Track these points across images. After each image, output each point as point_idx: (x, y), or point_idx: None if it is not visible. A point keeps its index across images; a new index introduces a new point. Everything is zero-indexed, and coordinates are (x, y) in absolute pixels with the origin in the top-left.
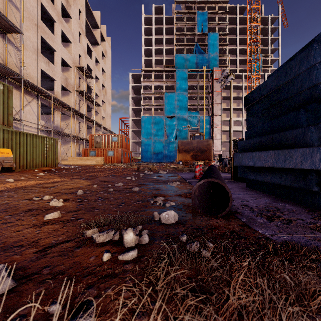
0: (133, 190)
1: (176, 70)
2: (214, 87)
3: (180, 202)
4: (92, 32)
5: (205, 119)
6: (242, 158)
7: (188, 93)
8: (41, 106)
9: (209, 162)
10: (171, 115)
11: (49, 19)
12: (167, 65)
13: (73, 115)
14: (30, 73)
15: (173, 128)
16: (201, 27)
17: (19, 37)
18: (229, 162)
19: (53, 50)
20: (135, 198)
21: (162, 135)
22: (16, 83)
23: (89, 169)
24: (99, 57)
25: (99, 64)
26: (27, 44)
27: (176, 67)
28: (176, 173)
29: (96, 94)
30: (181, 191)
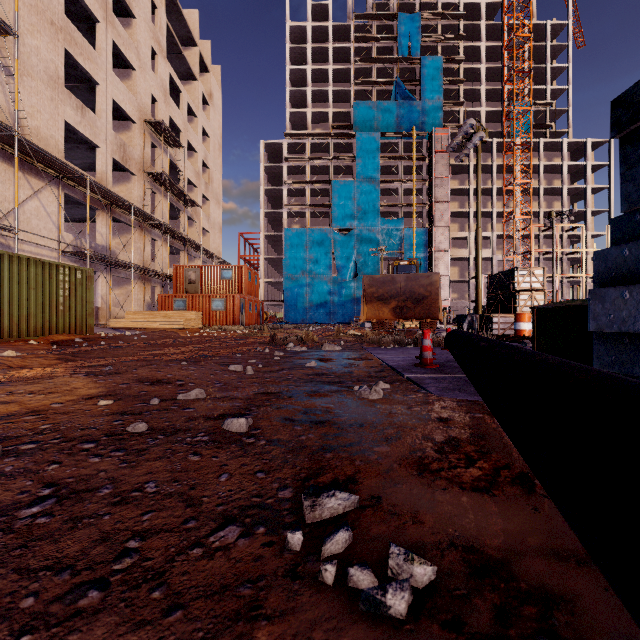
0: (224, 432)
1: (357, 134)
2: (435, 168)
3: (454, 545)
4: (180, 51)
5: (417, 234)
6: (638, 304)
7: (380, 180)
8: (68, 202)
9: (432, 323)
10: (345, 227)
11: (85, 17)
12: (338, 124)
13: (140, 223)
14: (39, 129)
15: (350, 253)
16: (407, 45)
17: (13, 48)
18: (481, 322)
19: (94, 84)
20: (217, 491)
21: (328, 268)
22: (4, 147)
23: (158, 340)
24: (196, 106)
25: (195, 119)
26: (32, 65)
27: (355, 128)
28: (365, 349)
29: (190, 182)
30: (417, 438)
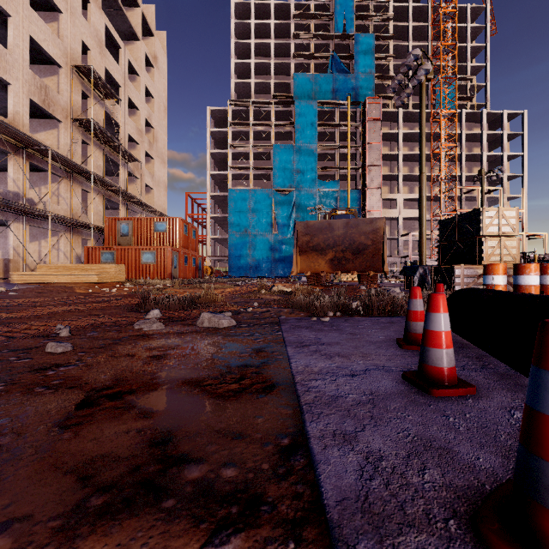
0: None
1: (296, 102)
2: (368, 135)
3: None
4: (120, 8)
5: (351, 195)
6: None
7: (318, 145)
8: None
9: (374, 276)
10: (285, 188)
11: None
12: (279, 94)
13: (68, 172)
14: None
15: (290, 212)
16: (342, 22)
17: None
18: (437, 275)
19: (7, 17)
20: None
21: (269, 226)
22: None
23: None
24: (139, 65)
25: (138, 78)
26: None
27: (295, 98)
28: (279, 326)
29: (131, 138)
30: None
